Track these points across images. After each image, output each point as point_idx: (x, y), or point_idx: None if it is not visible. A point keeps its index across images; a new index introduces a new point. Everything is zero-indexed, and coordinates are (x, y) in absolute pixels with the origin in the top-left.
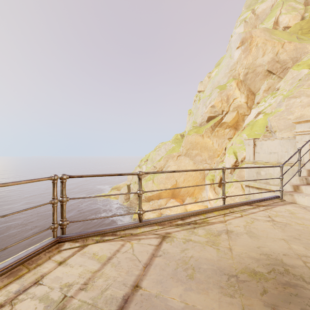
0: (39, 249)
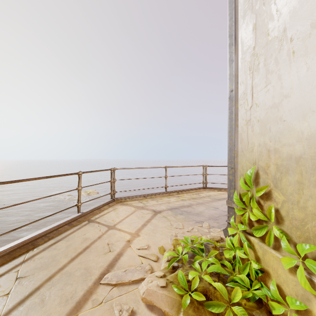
0: (200, 188)
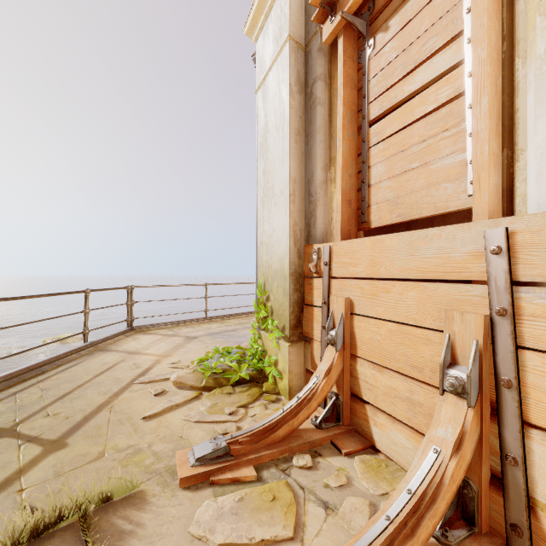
0: (253, 312)
